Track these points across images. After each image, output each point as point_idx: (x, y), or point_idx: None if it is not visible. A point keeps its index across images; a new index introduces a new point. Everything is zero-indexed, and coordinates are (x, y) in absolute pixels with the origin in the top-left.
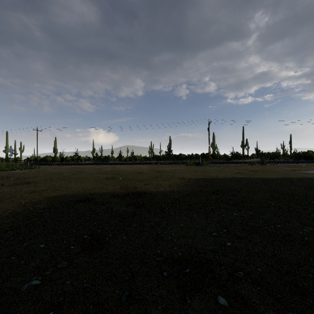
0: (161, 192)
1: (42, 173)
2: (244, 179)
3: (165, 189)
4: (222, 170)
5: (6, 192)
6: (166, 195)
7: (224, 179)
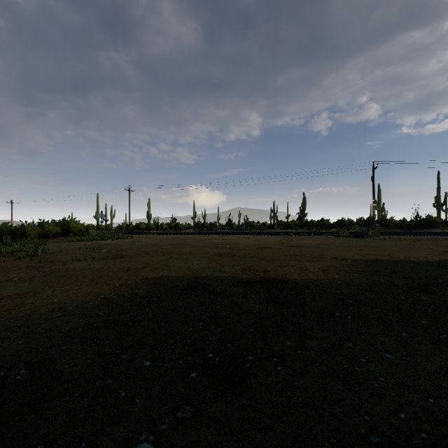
0: (313, 282)
1: (136, 244)
2: None
3: (318, 277)
4: (410, 246)
5: (98, 268)
6: (325, 288)
7: (425, 264)
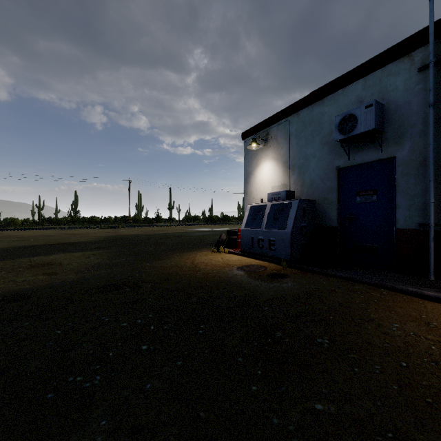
0: (82, 241)
1: None
2: (140, 234)
3: (84, 240)
4: (133, 231)
5: None
6: (86, 242)
7: (127, 235)
